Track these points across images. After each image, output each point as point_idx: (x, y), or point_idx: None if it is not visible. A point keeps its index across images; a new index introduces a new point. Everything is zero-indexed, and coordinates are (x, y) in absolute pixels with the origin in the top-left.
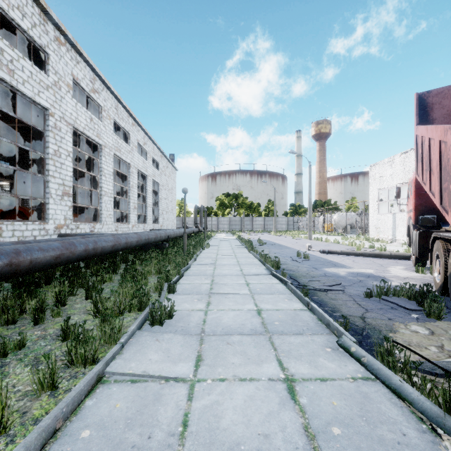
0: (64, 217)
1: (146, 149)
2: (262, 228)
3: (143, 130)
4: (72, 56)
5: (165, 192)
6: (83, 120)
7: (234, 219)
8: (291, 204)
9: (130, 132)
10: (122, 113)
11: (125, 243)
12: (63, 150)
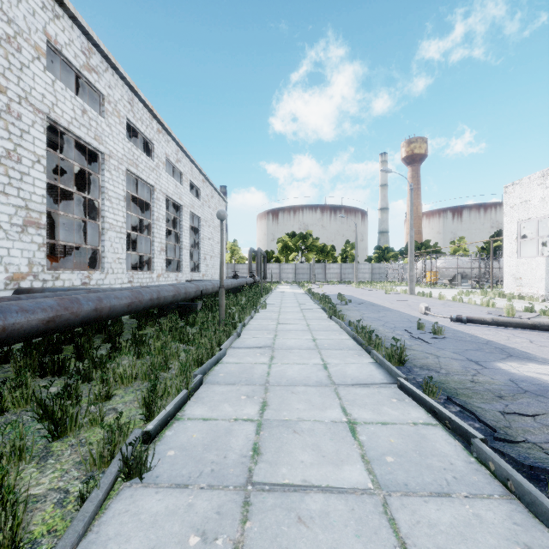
0: (28, 261)
1: (180, 168)
2: (338, 278)
3: (175, 140)
4: (46, 4)
5: (210, 230)
6: (68, 110)
7: (301, 266)
8: (376, 247)
9: (155, 142)
10: (141, 112)
11: (92, 310)
12: (25, 152)
